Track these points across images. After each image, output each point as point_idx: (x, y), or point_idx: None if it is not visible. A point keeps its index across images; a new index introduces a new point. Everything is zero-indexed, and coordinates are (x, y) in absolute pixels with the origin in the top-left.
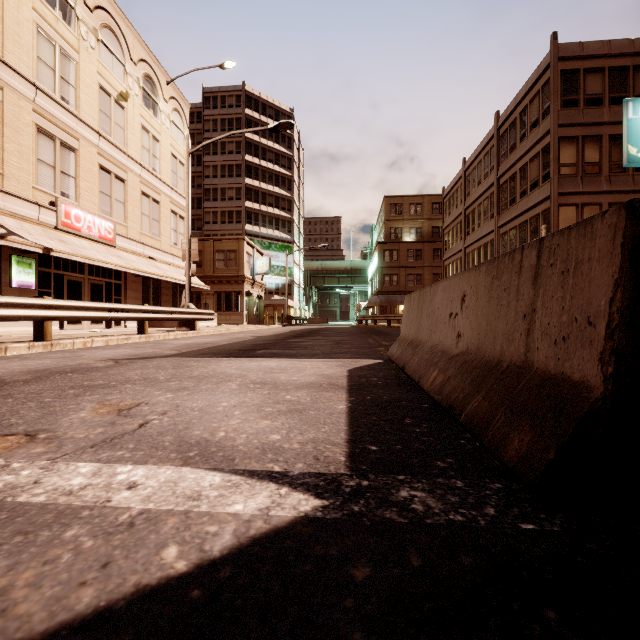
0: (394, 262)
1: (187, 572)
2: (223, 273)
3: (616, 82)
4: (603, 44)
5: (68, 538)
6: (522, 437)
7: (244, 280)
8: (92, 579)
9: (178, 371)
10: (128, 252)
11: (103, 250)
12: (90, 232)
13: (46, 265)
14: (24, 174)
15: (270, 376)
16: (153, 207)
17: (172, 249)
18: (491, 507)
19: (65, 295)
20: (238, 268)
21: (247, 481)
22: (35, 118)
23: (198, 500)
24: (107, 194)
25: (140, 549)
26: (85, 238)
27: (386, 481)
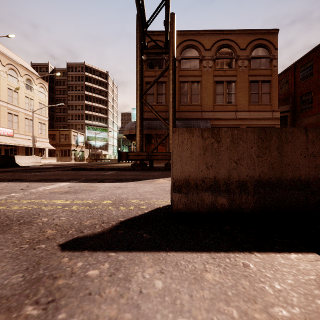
0: None
1: None
2: (63, 142)
3: None
4: None
5: None
6: None
7: (71, 145)
8: None
9: None
10: (19, 138)
11: (8, 139)
12: (4, 133)
13: None
14: None
15: None
16: (30, 122)
17: (39, 135)
18: None
19: None
20: (69, 141)
21: None
22: None
23: None
24: (11, 121)
25: None
26: (2, 135)
27: None
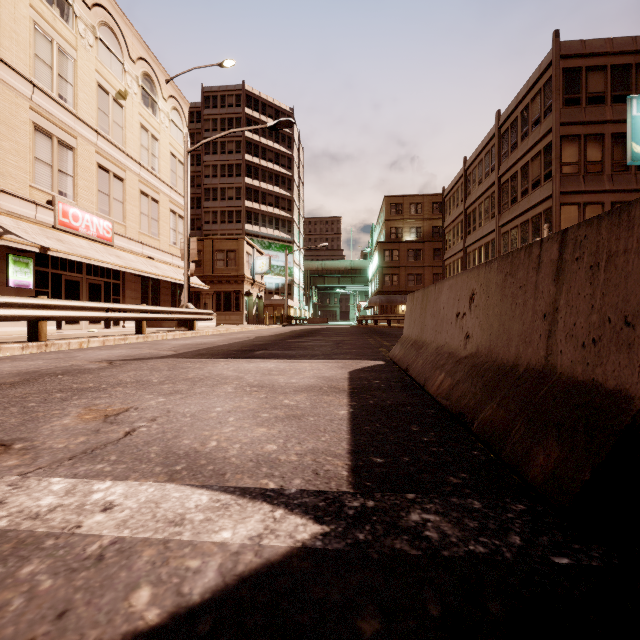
0: (394, 262)
1: (159, 625)
2: (223, 273)
3: (618, 80)
4: (605, 42)
5: (23, 576)
6: (548, 452)
7: (244, 280)
8: (42, 635)
9: (173, 373)
10: (127, 252)
11: (101, 249)
12: (88, 231)
13: (43, 264)
14: (21, 172)
15: (268, 378)
16: (152, 206)
17: (171, 249)
18: (516, 535)
19: (63, 295)
20: (238, 268)
21: (238, 501)
22: (32, 116)
23: (181, 525)
24: (105, 193)
25: (106, 592)
26: (83, 237)
27: (394, 501)
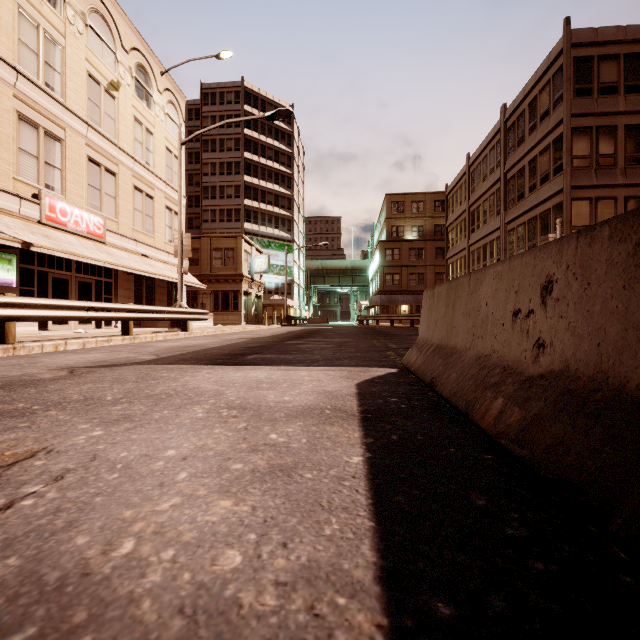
0: (396, 261)
1: None
2: (220, 272)
3: (632, 69)
4: (618, 29)
5: None
6: None
7: (242, 279)
8: None
9: (138, 386)
10: (119, 249)
11: (91, 246)
12: (77, 227)
13: (28, 261)
14: (3, 164)
15: (254, 394)
16: (146, 202)
17: (167, 246)
18: None
19: (50, 294)
20: (236, 266)
21: None
22: (16, 104)
23: None
24: (96, 188)
25: None
26: (72, 233)
27: None
